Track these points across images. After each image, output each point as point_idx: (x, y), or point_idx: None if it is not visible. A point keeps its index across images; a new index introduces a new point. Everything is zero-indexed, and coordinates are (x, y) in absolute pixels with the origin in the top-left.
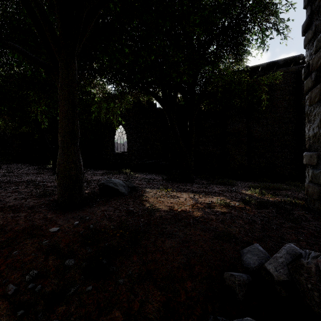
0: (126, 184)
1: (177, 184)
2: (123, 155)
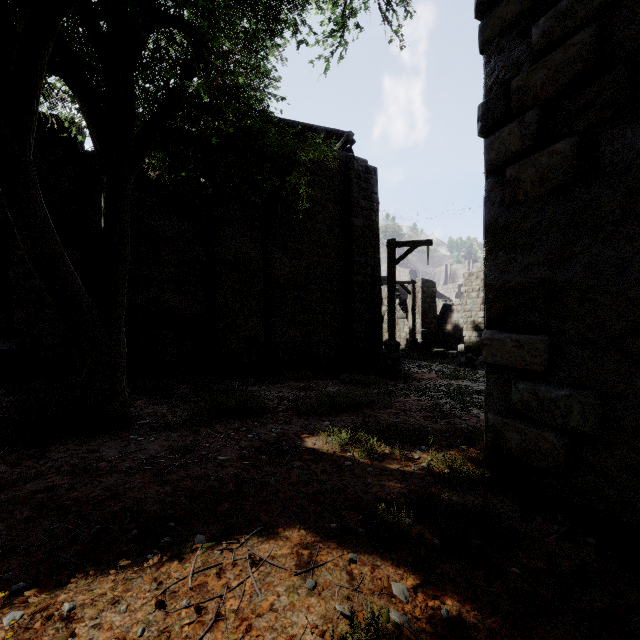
0: None
1: (46, 463)
2: None
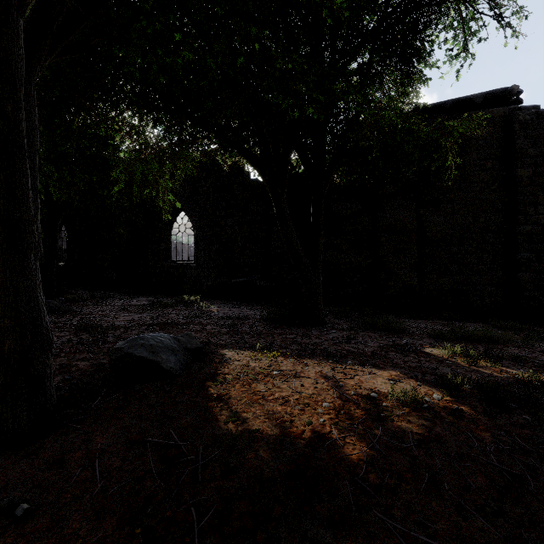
0: (180, 344)
1: (292, 331)
2: (186, 268)
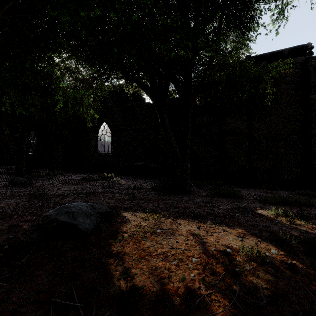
0: (94, 209)
1: (170, 198)
2: (107, 156)
